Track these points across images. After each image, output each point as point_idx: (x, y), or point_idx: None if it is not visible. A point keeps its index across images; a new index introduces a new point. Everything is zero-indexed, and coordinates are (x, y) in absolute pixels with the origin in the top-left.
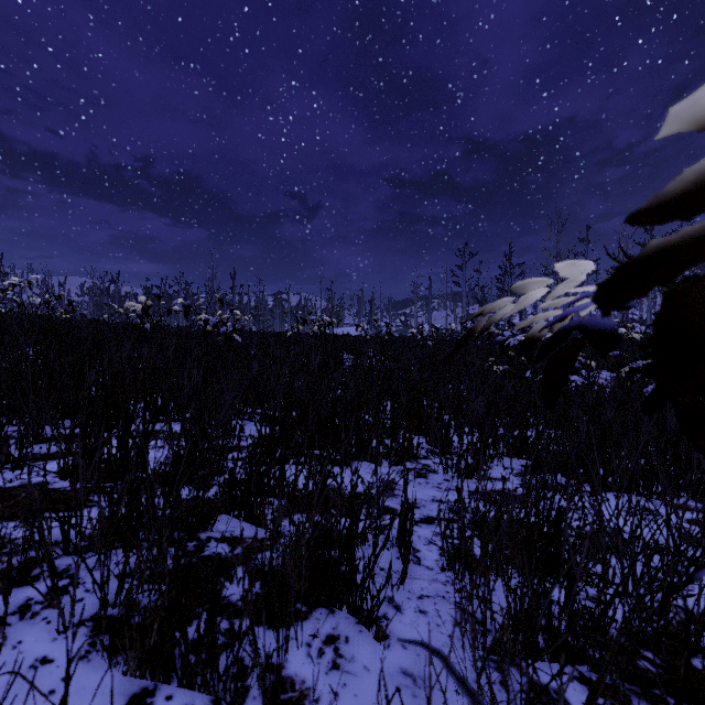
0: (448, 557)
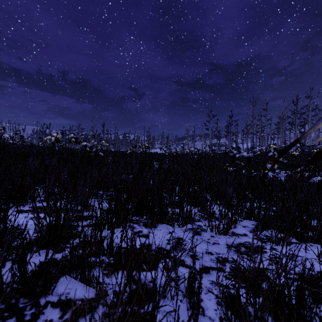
0: (226, 313)
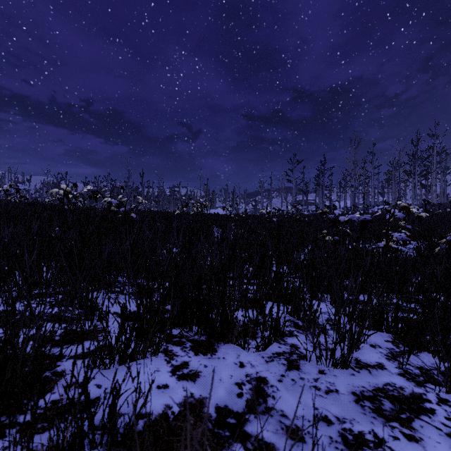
0: None
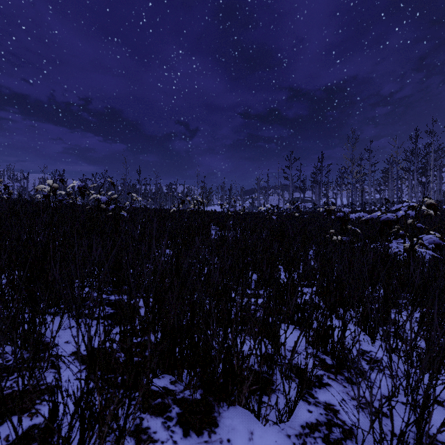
0: None
